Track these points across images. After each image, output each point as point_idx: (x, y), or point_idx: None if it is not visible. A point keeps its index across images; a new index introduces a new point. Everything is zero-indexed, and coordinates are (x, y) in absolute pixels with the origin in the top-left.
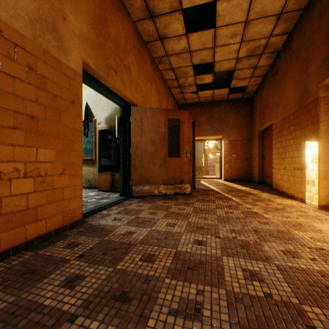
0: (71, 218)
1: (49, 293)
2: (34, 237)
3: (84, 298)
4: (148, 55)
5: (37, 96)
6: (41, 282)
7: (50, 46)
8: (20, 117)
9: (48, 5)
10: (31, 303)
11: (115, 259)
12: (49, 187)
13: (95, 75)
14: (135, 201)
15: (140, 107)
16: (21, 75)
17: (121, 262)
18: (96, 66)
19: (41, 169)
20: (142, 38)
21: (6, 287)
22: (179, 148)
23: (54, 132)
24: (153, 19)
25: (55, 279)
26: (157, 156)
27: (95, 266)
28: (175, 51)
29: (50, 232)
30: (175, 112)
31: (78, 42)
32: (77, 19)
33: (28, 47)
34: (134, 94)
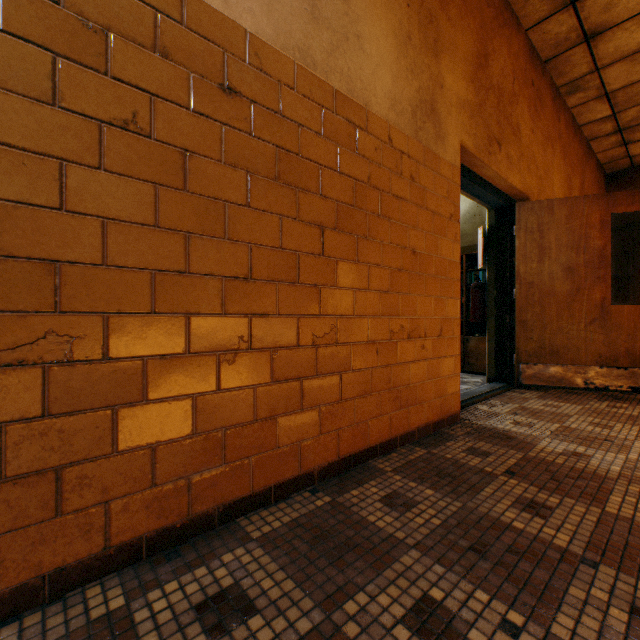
0: (447, 408)
1: (507, 512)
2: (414, 428)
3: (581, 540)
4: (547, 87)
5: (417, 219)
6: (478, 494)
7: (428, 139)
8: (404, 254)
9: (426, 78)
10: (492, 518)
11: (588, 495)
12: (427, 355)
13: (468, 163)
14: (529, 394)
15: (537, 202)
16: (405, 193)
17: (608, 504)
18: (474, 146)
19: (421, 327)
20: (536, 56)
21: (432, 486)
22: (625, 282)
23: (431, 271)
24: (575, 5)
25: (496, 496)
26: (580, 301)
27: (554, 496)
28: (624, 51)
29: (428, 424)
30: (631, 196)
31: (455, 116)
32: (454, 77)
33: (410, 151)
34: (525, 178)
